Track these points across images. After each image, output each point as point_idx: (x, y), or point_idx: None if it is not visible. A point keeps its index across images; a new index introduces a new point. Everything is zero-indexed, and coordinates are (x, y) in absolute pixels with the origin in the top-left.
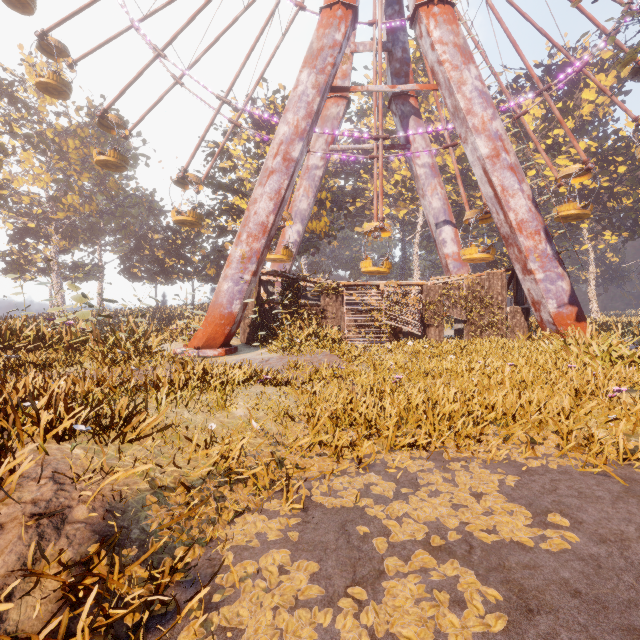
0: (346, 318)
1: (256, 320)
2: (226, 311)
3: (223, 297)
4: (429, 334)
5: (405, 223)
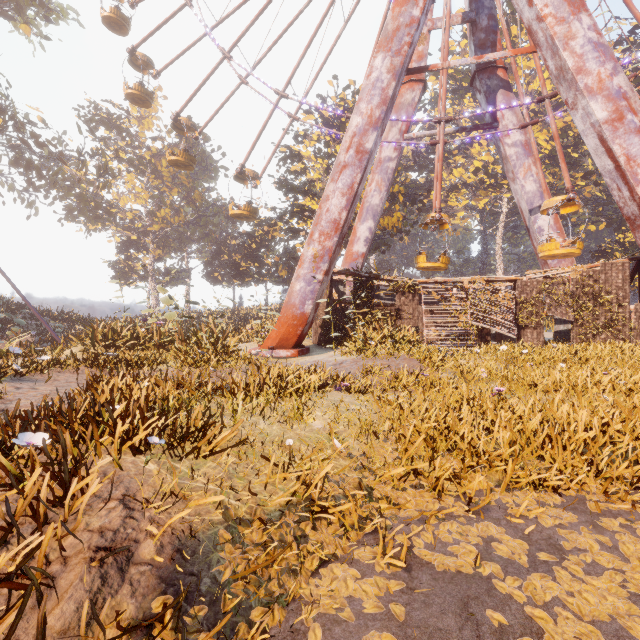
0: (425, 318)
1: (327, 320)
2: (298, 311)
3: (295, 297)
4: (524, 337)
5: (486, 213)
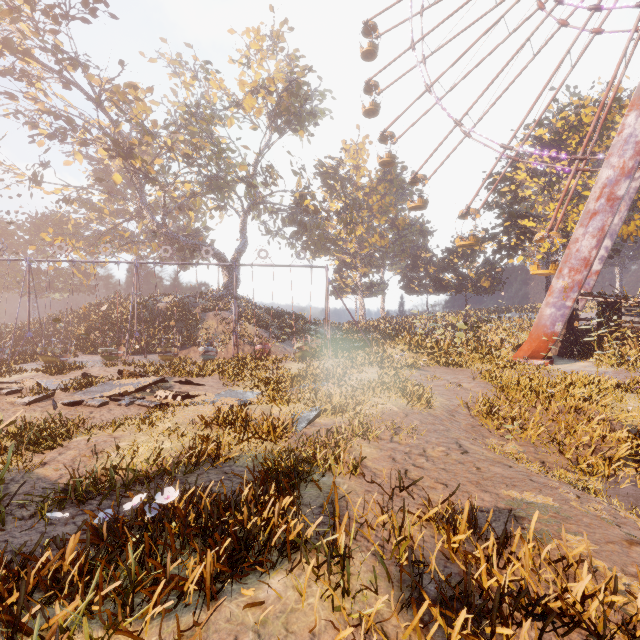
0: None
1: (569, 336)
2: (549, 331)
3: (546, 320)
4: None
5: None
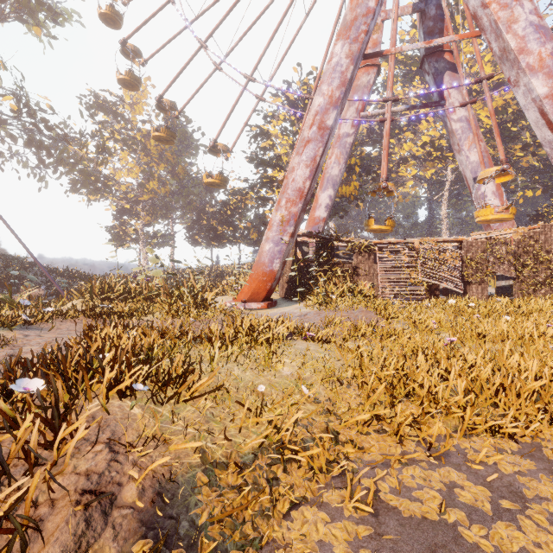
0: (379, 275)
1: (293, 277)
2: (267, 269)
3: (265, 257)
4: (470, 291)
5: (433, 182)
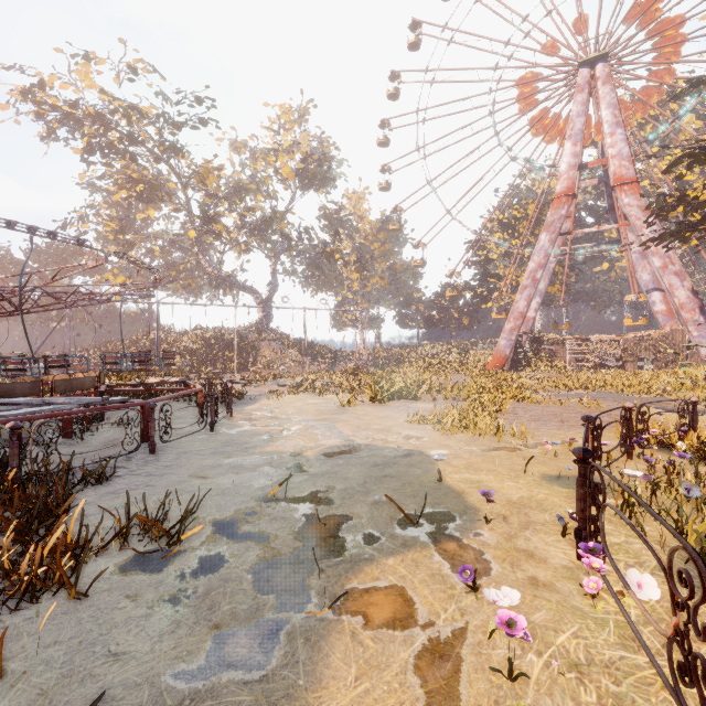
0: (568, 357)
1: (515, 358)
2: (503, 354)
3: (501, 347)
4: (626, 367)
5: None
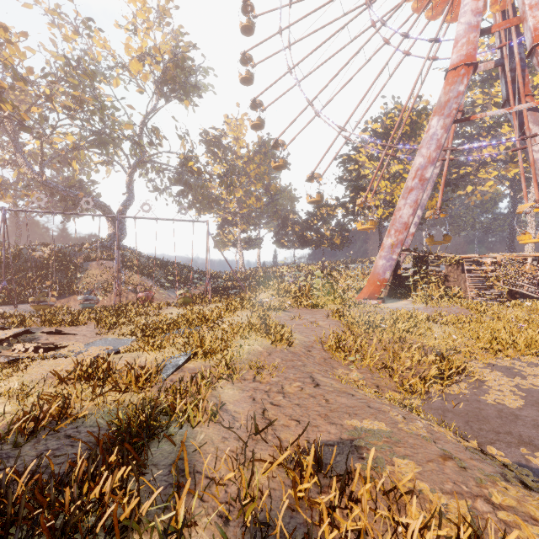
0: (468, 282)
1: (395, 282)
2: (381, 277)
3: (379, 269)
4: None
5: (516, 181)
